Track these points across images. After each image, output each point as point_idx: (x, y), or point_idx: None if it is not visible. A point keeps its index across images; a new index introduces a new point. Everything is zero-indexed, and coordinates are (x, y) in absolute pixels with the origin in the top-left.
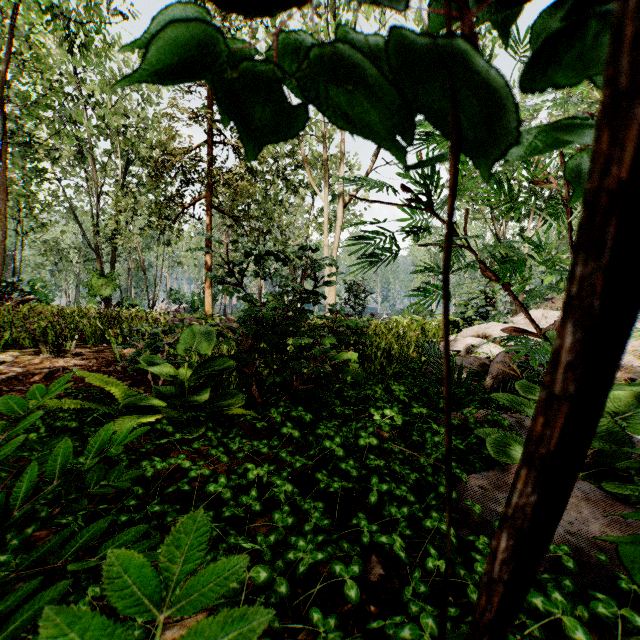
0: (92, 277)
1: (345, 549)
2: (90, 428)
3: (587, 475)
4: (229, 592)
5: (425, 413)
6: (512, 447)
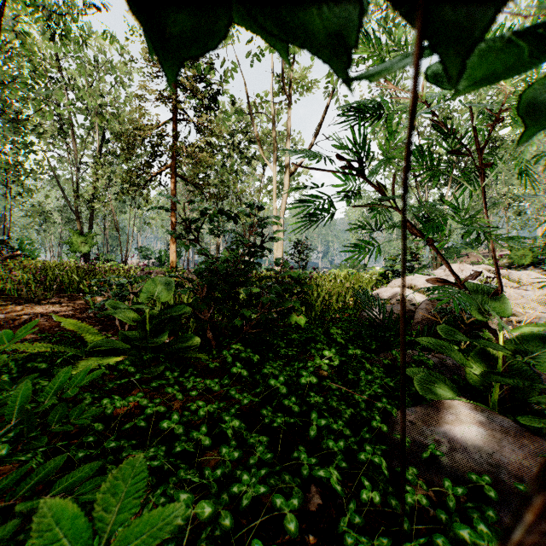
0: (72, 236)
1: (286, 481)
2: (59, 369)
3: (502, 409)
4: (174, 529)
5: (359, 354)
6: (437, 385)
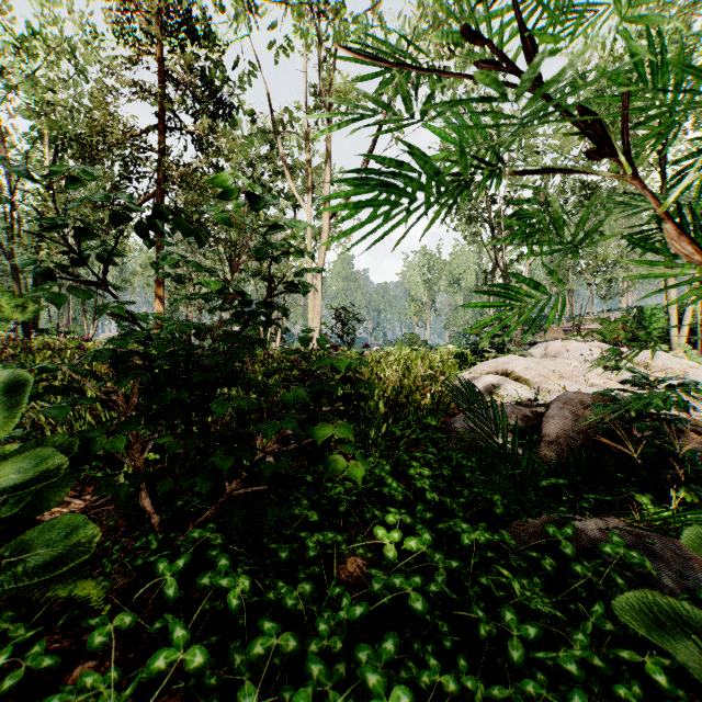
0: (3, 296)
1: None
2: None
3: None
4: None
5: (484, 542)
6: None
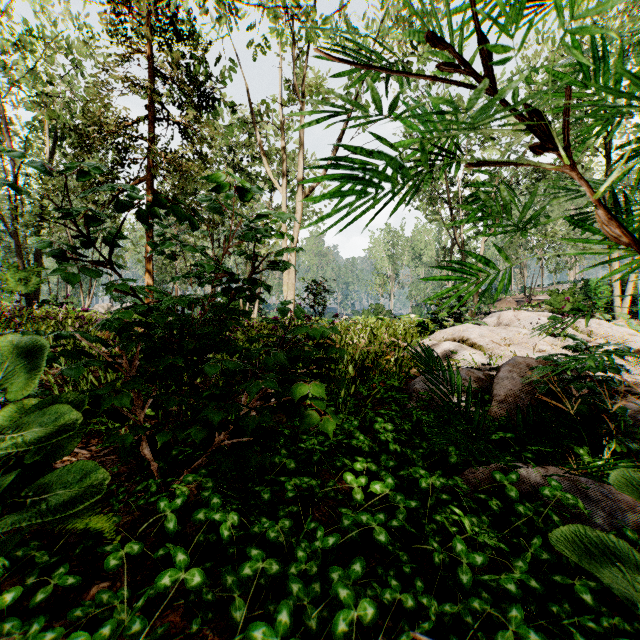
0: (8, 270)
1: None
2: None
3: None
4: None
5: (439, 486)
6: None
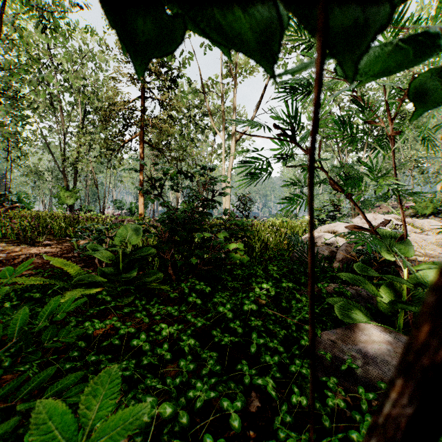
0: (60, 191)
1: (232, 388)
2: (50, 298)
3: (407, 331)
4: (141, 425)
5: (291, 286)
6: (353, 311)
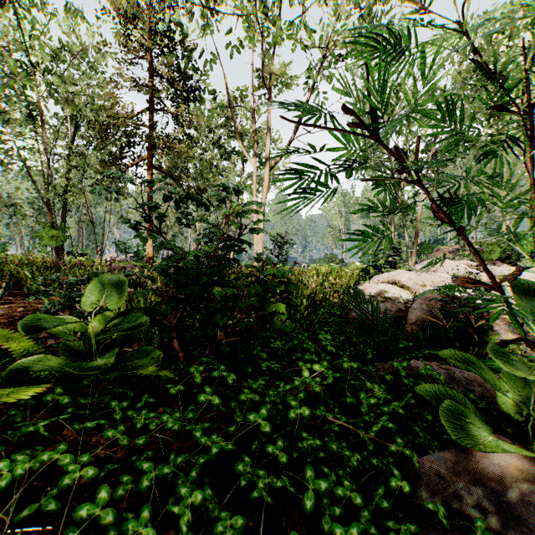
0: (43, 229)
1: None
2: None
3: None
4: None
5: (356, 367)
6: (466, 419)
